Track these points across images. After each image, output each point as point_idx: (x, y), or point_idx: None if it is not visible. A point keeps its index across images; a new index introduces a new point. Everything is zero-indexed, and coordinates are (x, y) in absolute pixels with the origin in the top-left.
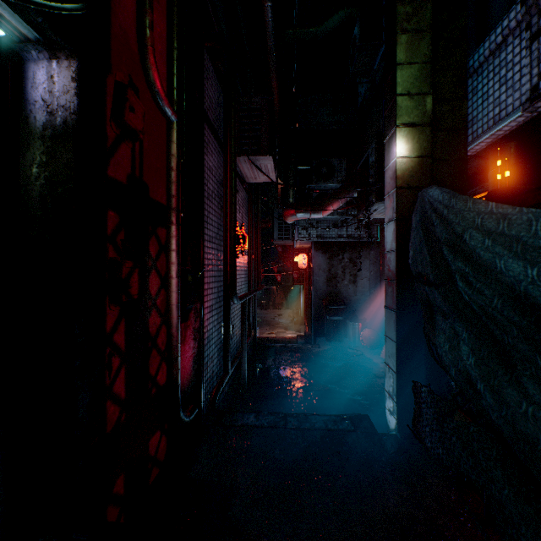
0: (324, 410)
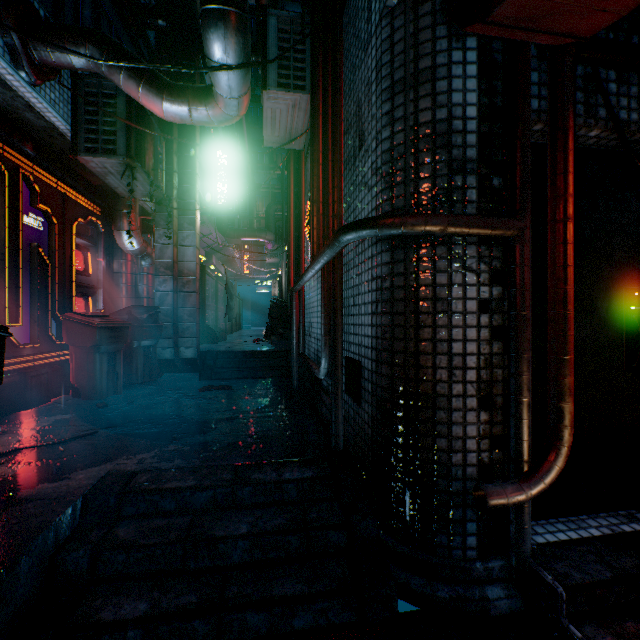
0: (218, 383)
